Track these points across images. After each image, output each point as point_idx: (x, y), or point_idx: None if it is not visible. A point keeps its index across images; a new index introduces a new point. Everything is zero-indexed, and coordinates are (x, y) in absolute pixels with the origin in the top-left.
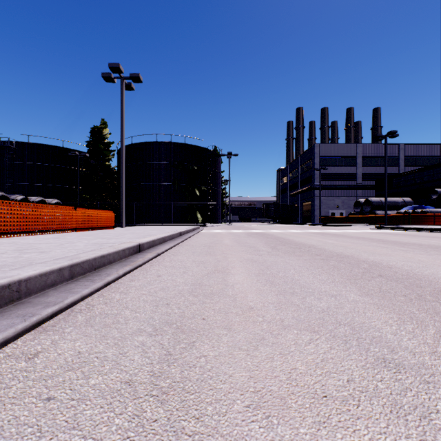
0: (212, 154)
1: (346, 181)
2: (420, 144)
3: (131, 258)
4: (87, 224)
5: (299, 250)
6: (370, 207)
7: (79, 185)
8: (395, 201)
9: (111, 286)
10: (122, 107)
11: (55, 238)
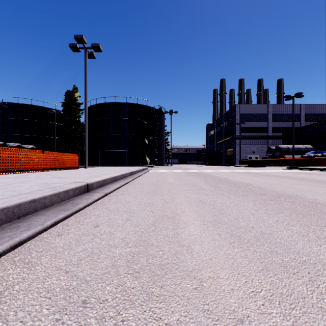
0: (158, 111)
1: (260, 133)
2: (317, 104)
3: (75, 199)
4: (53, 165)
5: (240, 189)
6: (279, 152)
7: (56, 136)
8: (299, 148)
9: (24, 247)
10: (86, 71)
11: (15, 178)
